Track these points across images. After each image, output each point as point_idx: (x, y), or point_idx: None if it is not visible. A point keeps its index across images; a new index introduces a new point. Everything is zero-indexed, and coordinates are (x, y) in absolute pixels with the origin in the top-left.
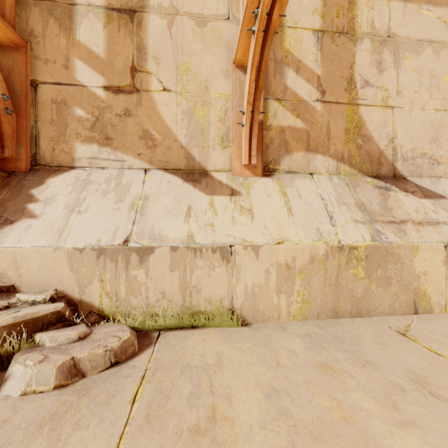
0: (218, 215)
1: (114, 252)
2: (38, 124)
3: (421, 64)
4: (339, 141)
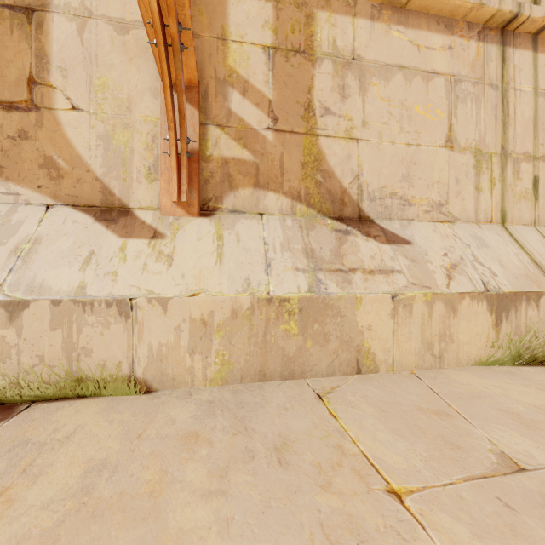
0: (126, 262)
1: None
2: None
3: (390, 91)
4: (294, 177)
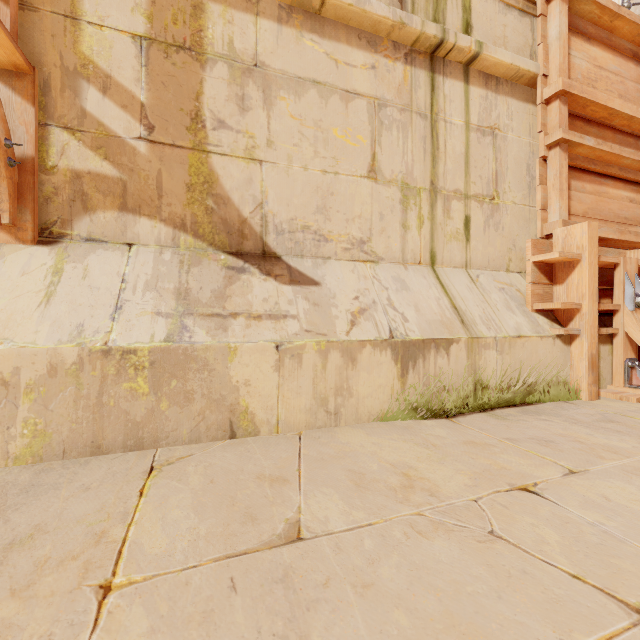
0: None
1: None
2: None
3: (302, 109)
4: (177, 201)
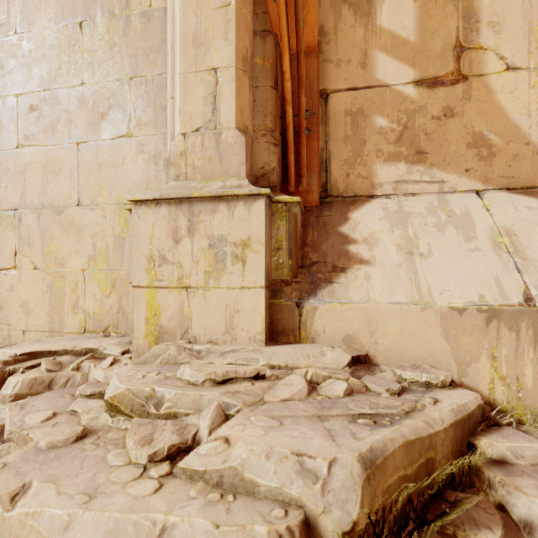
0: None
1: (513, 315)
2: (329, 144)
3: None
4: None
